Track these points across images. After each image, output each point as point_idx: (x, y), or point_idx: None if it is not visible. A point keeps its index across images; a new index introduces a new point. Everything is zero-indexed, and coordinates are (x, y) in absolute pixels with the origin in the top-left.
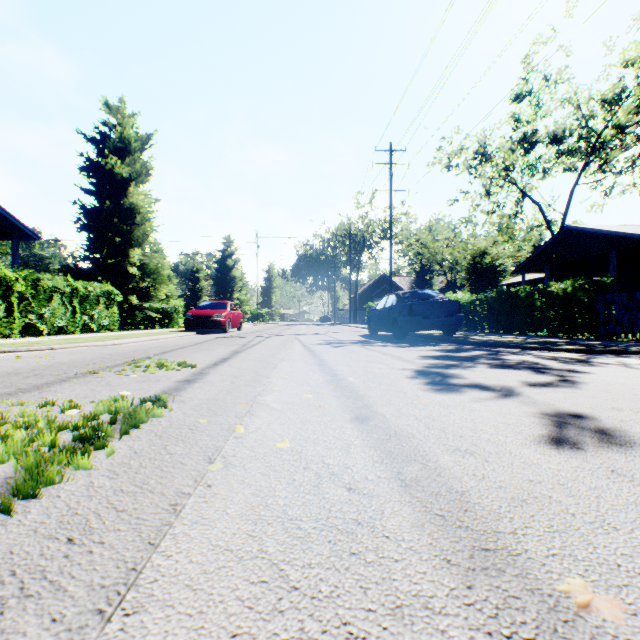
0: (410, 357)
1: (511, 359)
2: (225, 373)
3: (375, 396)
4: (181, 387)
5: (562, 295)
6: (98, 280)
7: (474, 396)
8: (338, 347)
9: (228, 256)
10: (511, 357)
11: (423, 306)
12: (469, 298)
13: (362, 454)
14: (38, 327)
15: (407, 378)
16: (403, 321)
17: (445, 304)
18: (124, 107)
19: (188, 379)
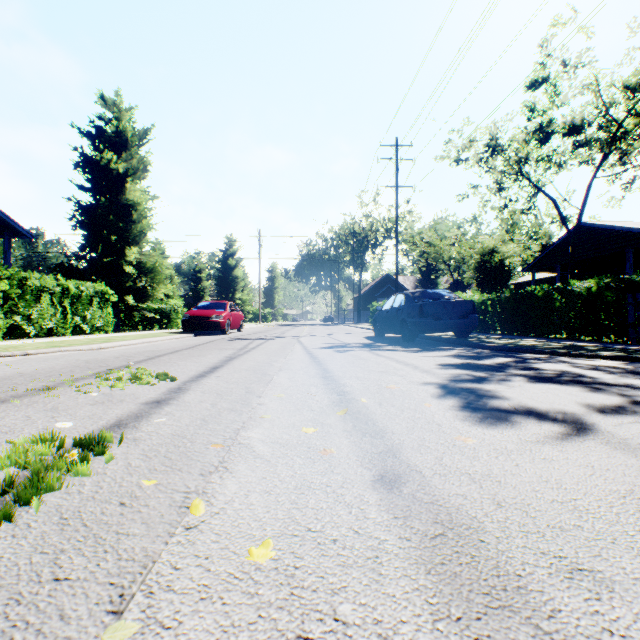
0: (428, 366)
1: (547, 369)
2: (208, 389)
3: (400, 431)
4: (145, 413)
5: (585, 294)
6: (93, 279)
7: (536, 431)
8: (343, 352)
9: (230, 255)
10: (545, 366)
11: (434, 306)
12: (480, 298)
13: (406, 586)
14: (24, 329)
15: (434, 398)
16: (413, 323)
17: (458, 304)
18: (120, 100)
19: (159, 399)
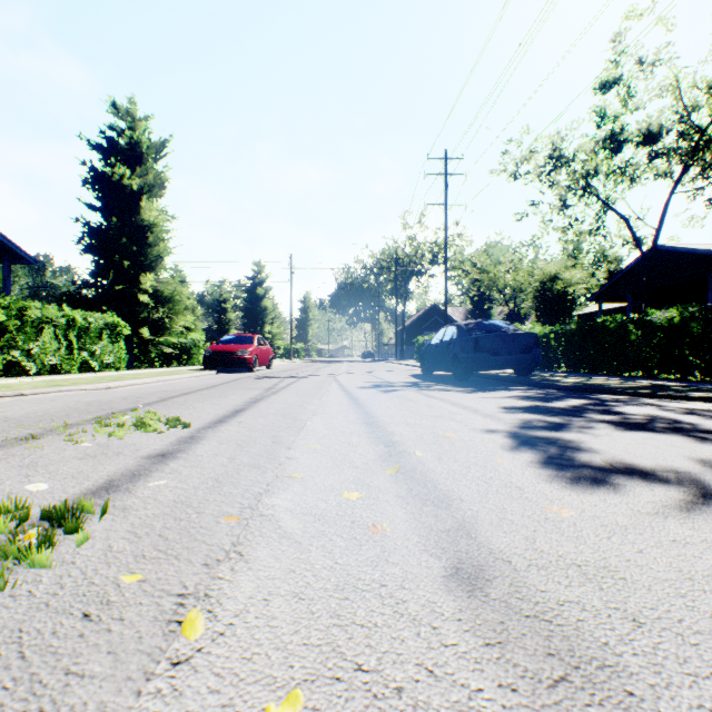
0: (489, 409)
1: (633, 413)
2: (227, 438)
3: (470, 497)
4: (144, 470)
5: (667, 326)
6: (104, 310)
7: (649, 499)
8: (388, 392)
9: (258, 284)
10: (629, 409)
11: (492, 340)
12: (541, 330)
13: None
14: (24, 366)
15: (505, 451)
16: (466, 358)
17: (519, 337)
18: (134, 108)
19: (165, 451)
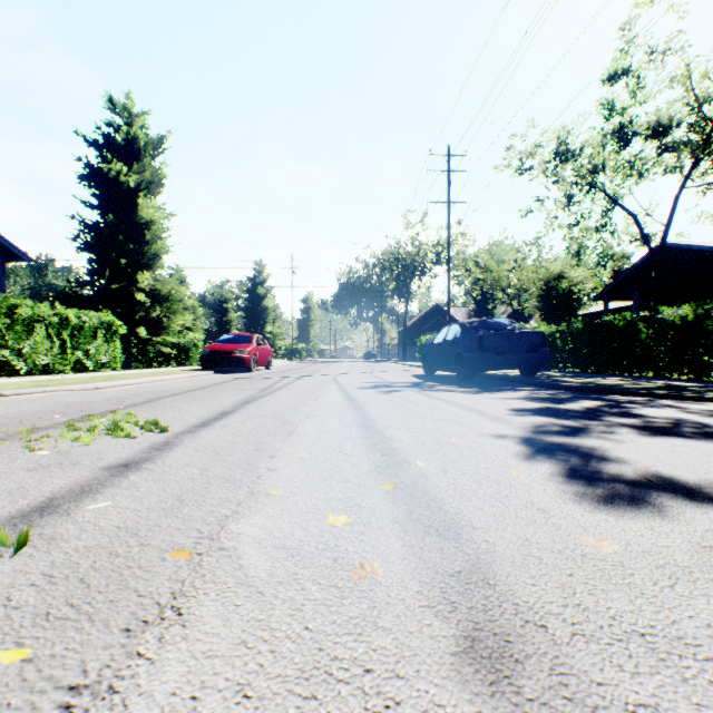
0: (497, 411)
1: (654, 416)
2: (205, 445)
3: (484, 523)
4: (96, 485)
5: (679, 324)
6: (101, 309)
7: (707, 526)
8: (388, 393)
9: (259, 284)
10: (649, 412)
11: (497, 338)
12: (547, 330)
13: None
14: (14, 365)
15: (520, 461)
16: (470, 358)
17: (525, 336)
18: (132, 104)
19: (130, 461)
